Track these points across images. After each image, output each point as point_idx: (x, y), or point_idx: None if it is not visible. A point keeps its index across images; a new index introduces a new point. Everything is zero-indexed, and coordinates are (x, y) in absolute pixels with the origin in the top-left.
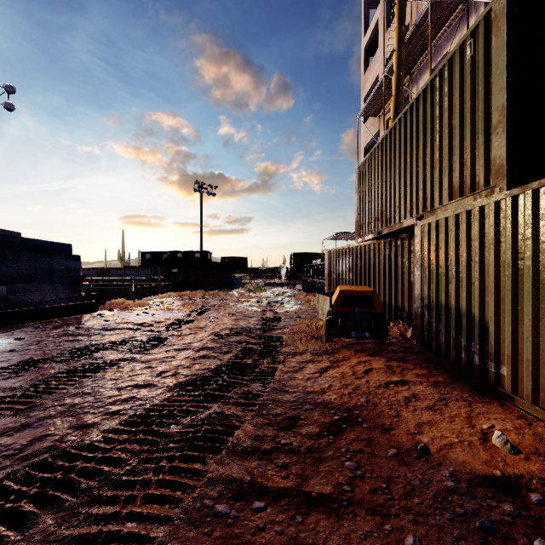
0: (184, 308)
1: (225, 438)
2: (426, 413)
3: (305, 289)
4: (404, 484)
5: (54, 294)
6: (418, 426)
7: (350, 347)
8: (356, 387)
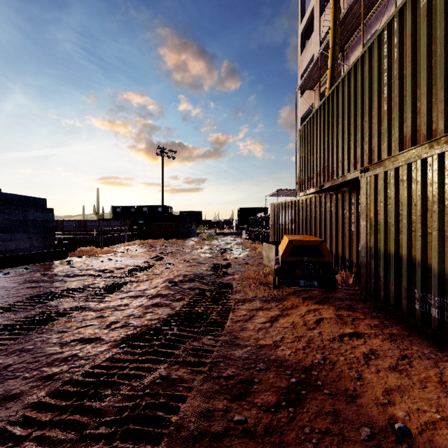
0: (145, 255)
1: (167, 417)
2: (391, 375)
3: (250, 238)
4: None
5: (28, 242)
6: (387, 393)
7: (297, 294)
8: (309, 340)
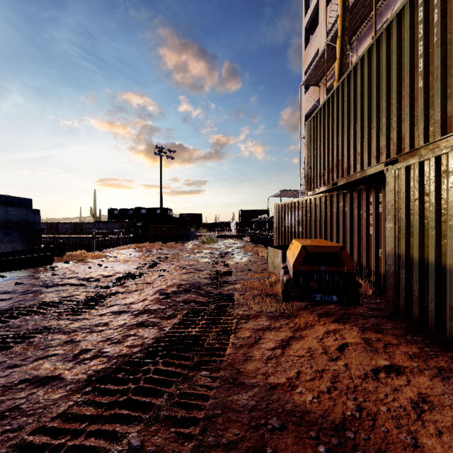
0: (139, 260)
1: None
2: None
3: (252, 241)
4: None
5: (9, 247)
6: None
7: (311, 310)
8: (334, 377)
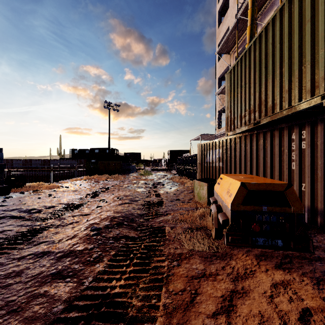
0: (86, 190)
1: None
2: None
3: (178, 174)
4: None
5: None
6: None
7: (246, 249)
8: None
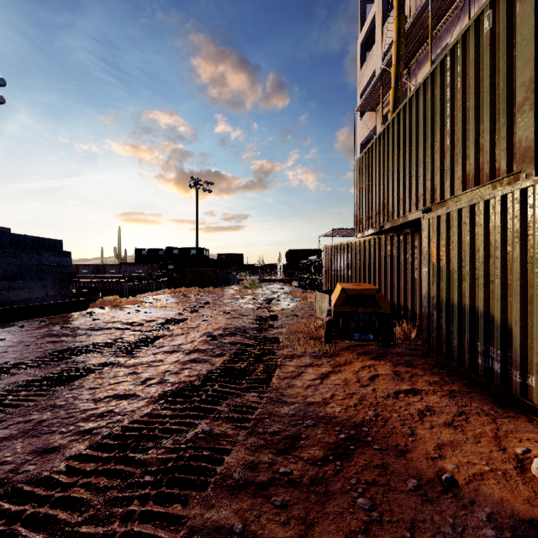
0: (178, 306)
1: (212, 467)
2: (445, 431)
3: (301, 286)
4: (433, 531)
5: (42, 291)
6: (438, 448)
7: (352, 350)
8: (362, 397)
